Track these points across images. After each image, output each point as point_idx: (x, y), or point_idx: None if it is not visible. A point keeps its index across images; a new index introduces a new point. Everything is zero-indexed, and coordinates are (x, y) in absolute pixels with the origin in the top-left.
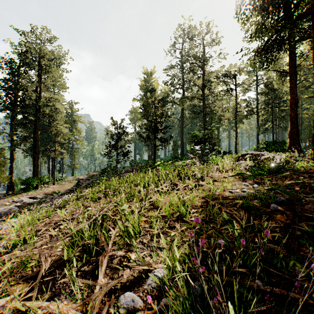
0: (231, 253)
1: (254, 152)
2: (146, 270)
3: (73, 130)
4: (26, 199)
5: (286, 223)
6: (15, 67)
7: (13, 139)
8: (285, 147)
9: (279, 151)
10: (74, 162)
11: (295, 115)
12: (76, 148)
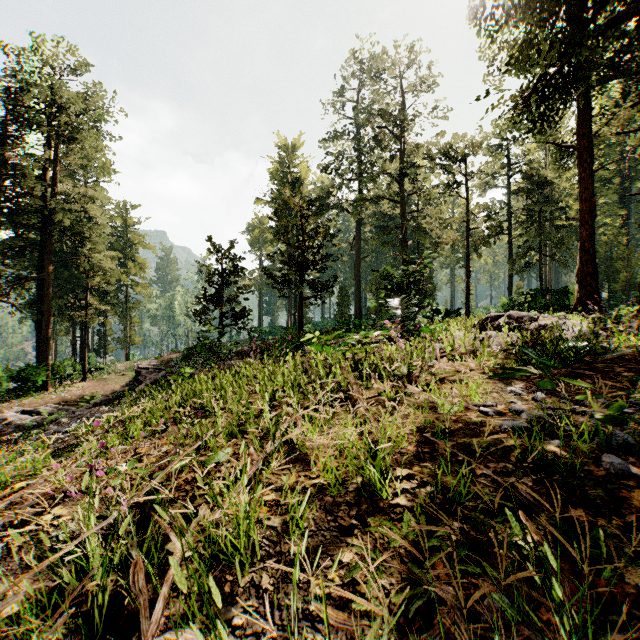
0: None
1: (514, 312)
2: None
3: (128, 264)
4: (15, 415)
5: None
6: None
7: None
8: (568, 301)
9: (555, 309)
10: (131, 331)
11: (590, 236)
12: (135, 303)
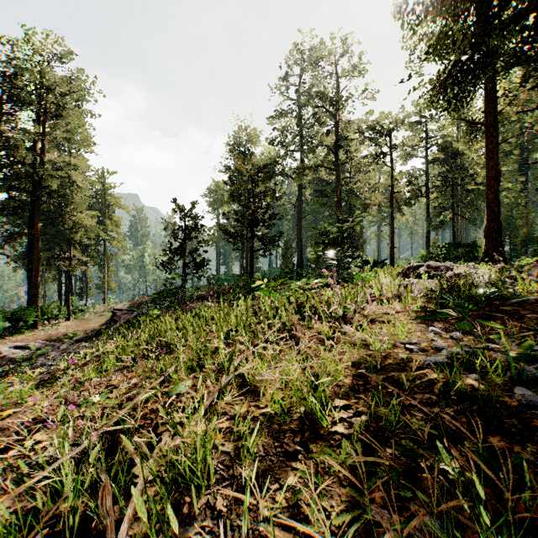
0: None
1: (432, 263)
2: None
3: (105, 222)
4: (9, 350)
5: None
6: None
7: None
8: (477, 253)
9: (466, 260)
10: (108, 278)
11: (495, 198)
12: (112, 254)
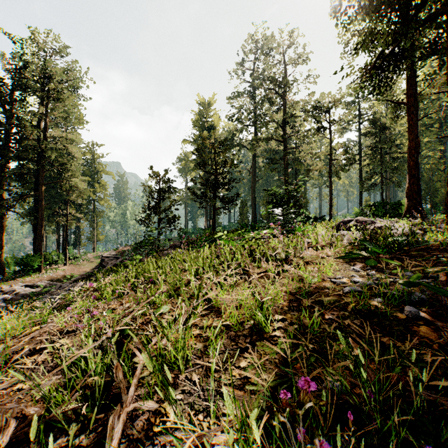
0: (355, 412)
1: (360, 218)
2: (196, 446)
3: (95, 185)
4: (21, 288)
5: (439, 345)
6: (6, 91)
7: (4, 197)
8: (401, 210)
9: (392, 216)
10: (97, 231)
11: (415, 165)
12: (100, 212)
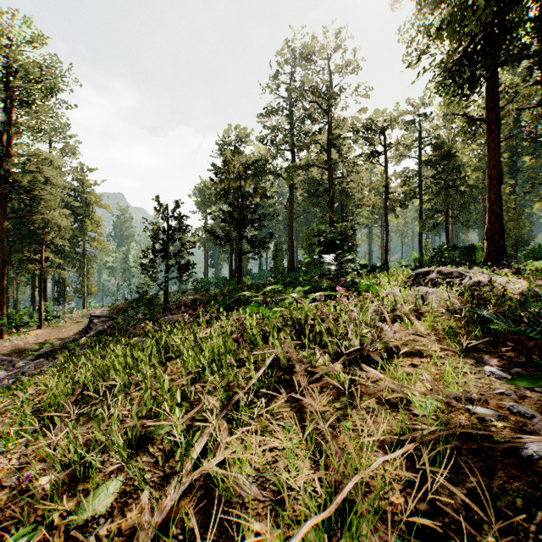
0: None
1: (443, 268)
2: None
3: (85, 222)
4: None
5: None
6: None
7: None
8: (475, 256)
9: (463, 263)
10: (88, 282)
11: (498, 199)
12: (92, 256)
